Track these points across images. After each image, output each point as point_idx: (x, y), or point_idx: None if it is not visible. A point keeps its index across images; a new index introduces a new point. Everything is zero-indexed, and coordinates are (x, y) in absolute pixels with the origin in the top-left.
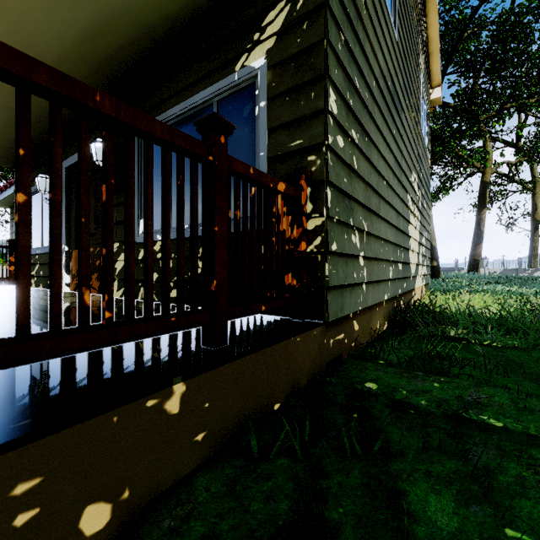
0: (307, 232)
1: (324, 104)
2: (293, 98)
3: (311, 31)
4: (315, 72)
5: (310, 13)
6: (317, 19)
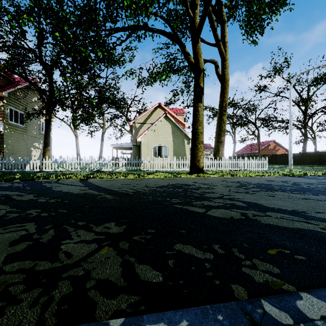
0: (2, 157)
1: (4, 146)
2: (0, 144)
3: (2, 139)
4: (3, 143)
5: (2, 138)
6: (3, 139)
